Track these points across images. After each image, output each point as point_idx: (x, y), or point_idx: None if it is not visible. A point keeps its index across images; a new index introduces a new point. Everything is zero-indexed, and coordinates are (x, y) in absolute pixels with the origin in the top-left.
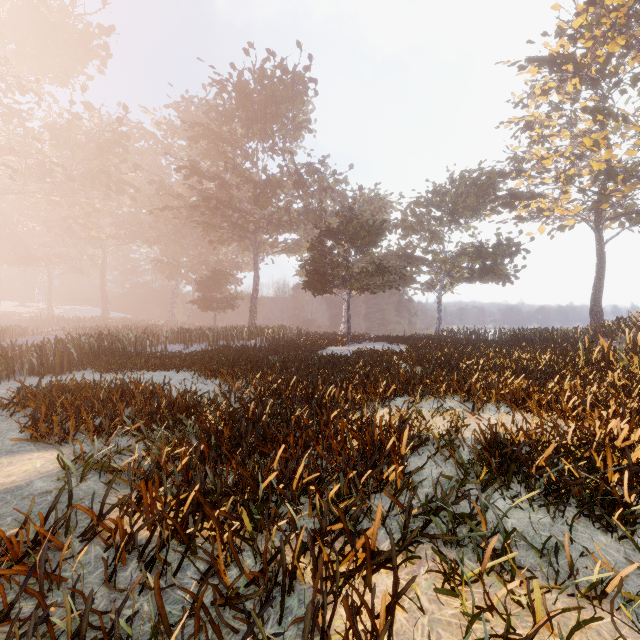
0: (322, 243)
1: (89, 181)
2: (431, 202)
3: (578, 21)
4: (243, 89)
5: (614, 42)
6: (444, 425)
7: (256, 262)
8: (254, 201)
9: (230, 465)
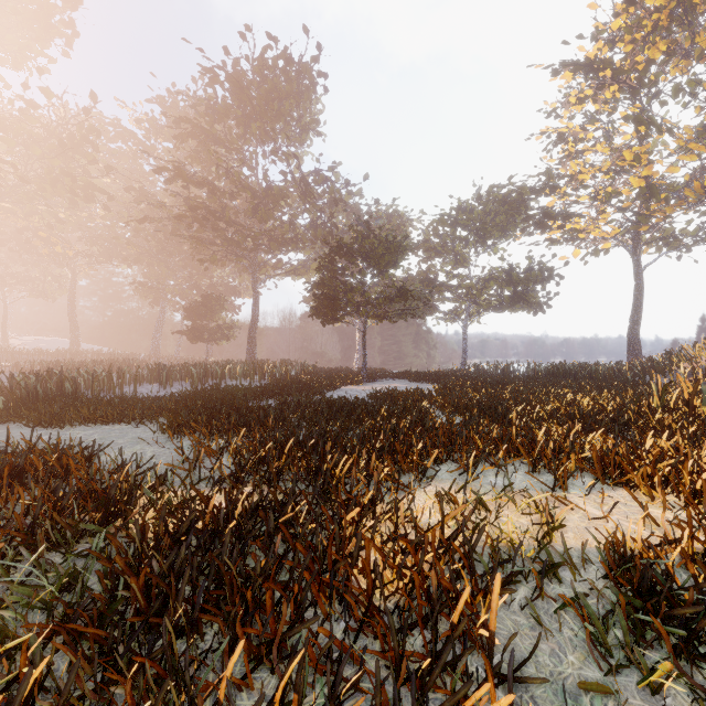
0: (333, 262)
1: (49, 184)
2: (456, 220)
3: (617, 22)
4: (239, 79)
5: (655, 47)
6: (529, 528)
7: (255, 286)
8: (252, 213)
9: (141, 656)
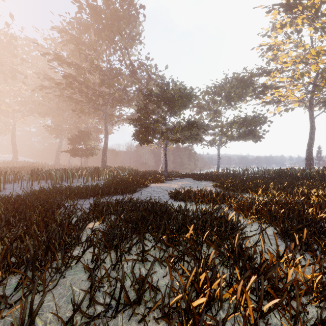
0: (146, 106)
1: None
2: (215, 91)
3: None
4: (94, 6)
5: None
6: None
7: (106, 126)
8: (101, 82)
9: None
